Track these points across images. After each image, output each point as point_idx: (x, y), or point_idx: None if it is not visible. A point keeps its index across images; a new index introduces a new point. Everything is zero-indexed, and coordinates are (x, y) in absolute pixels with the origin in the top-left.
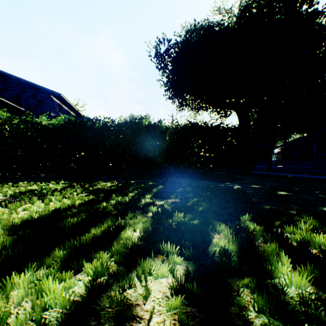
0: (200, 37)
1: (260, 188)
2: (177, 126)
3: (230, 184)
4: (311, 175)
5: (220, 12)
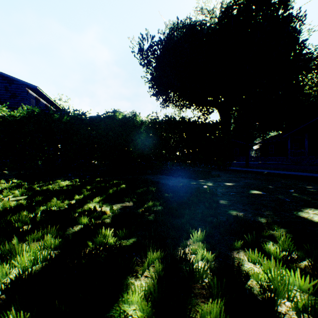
0: (183, 35)
1: (233, 186)
2: (153, 120)
3: (203, 182)
4: (286, 172)
5: (202, 13)
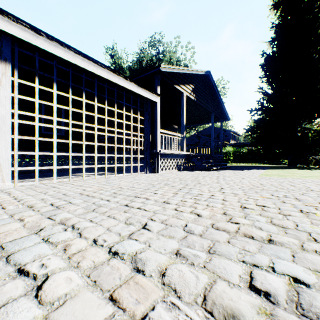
0: None
1: None
2: None
3: None
4: None
5: None
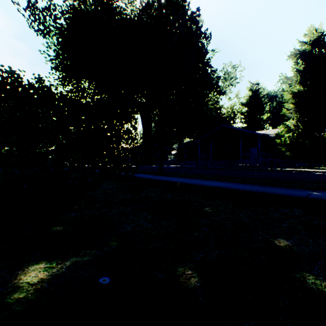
0: (95, 9)
1: None
2: None
3: None
4: (204, 181)
5: (123, 1)
